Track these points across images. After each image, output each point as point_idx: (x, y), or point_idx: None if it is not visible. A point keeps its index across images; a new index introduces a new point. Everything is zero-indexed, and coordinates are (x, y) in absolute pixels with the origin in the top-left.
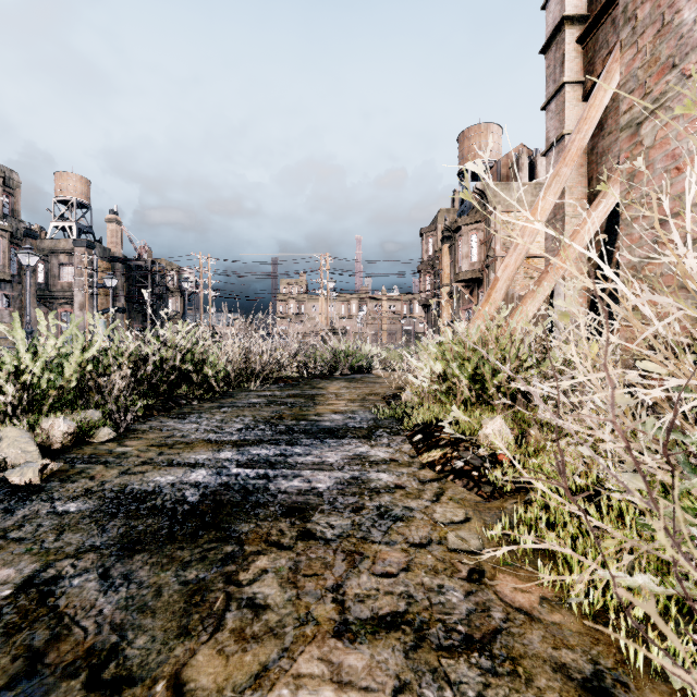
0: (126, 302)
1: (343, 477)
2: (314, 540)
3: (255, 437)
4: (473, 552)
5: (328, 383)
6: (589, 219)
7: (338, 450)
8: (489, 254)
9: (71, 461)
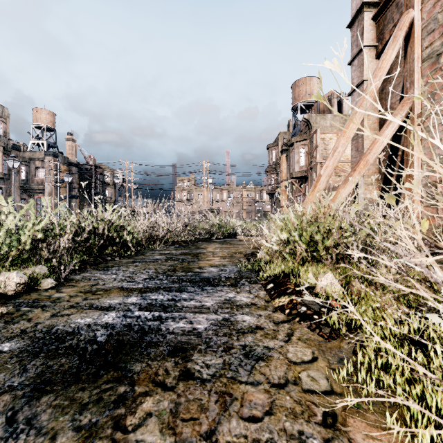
0: (79, 191)
1: (217, 319)
2: (192, 380)
3: (155, 285)
4: (323, 393)
5: (207, 245)
6: (382, 135)
7: (213, 296)
8: (312, 160)
9: (18, 305)
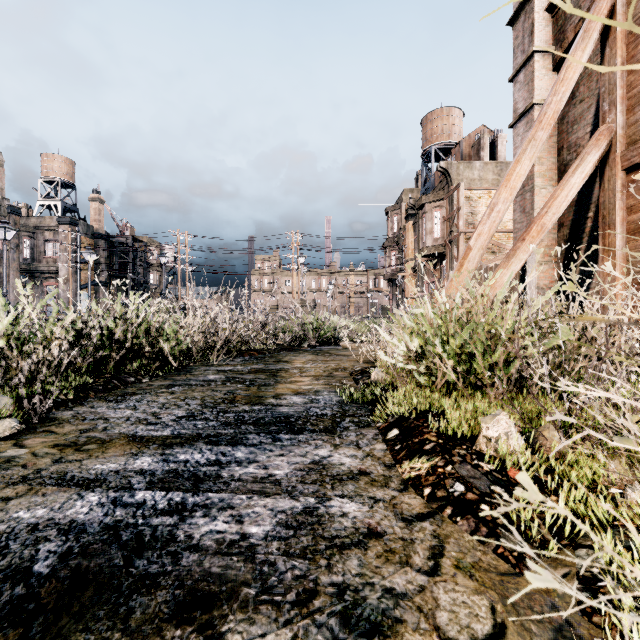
0: (109, 276)
1: (291, 510)
2: None
3: (192, 430)
4: None
5: (294, 356)
6: (566, 185)
7: (291, 453)
8: (452, 229)
9: None
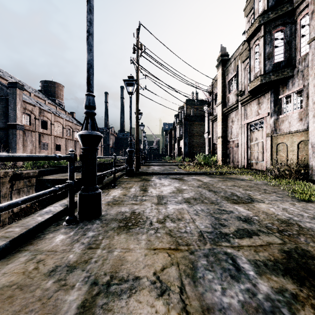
0: None
1: None
2: None
3: None
4: None
5: None
6: None
7: None
8: None
9: None
